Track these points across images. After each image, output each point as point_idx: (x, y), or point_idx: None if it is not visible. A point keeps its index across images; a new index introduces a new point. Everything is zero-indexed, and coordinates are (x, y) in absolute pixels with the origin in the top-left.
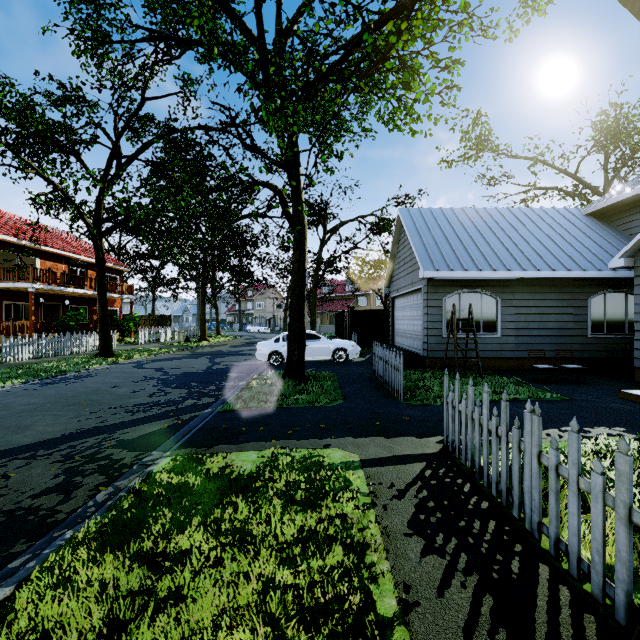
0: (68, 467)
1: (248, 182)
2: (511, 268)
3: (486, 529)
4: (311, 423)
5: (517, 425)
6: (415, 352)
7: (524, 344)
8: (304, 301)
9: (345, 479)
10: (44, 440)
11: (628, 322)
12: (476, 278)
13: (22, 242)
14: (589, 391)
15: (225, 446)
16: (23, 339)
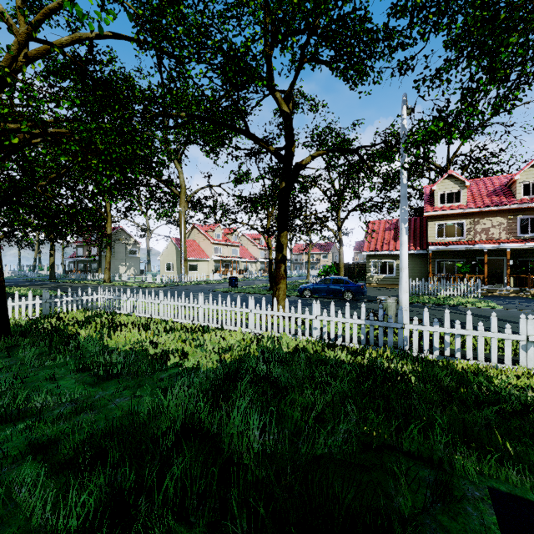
0: None
1: None
2: None
3: None
4: None
5: None
6: None
7: None
8: None
9: None
10: None
11: None
12: None
13: None
14: None
15: None
16: None
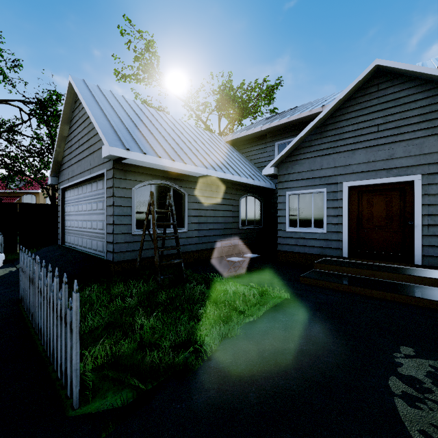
0: None
1: None
2: (198, 164)
3: None
4: None
5: None
6: (94, 254)
7: (204, 237)
8: None
9: None
10: None
11: (256, 217)
12: (167, 170)
13: None
14: (277, 279)
15: None
16: None
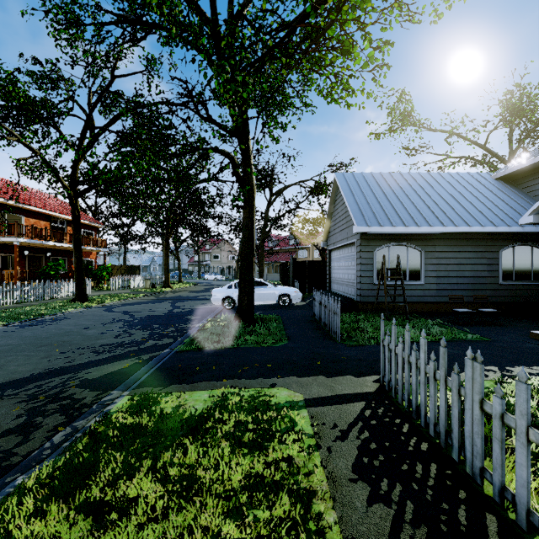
0: (31, 407)
1: (204, 148)
2: (433, 224)
3: (428, 473)
4: (259, 363)
5: (457, 371)
6: (349, 297)
7: (444, 290)
8: (253, 253)
9: (290, 419)
10: (13, 380)
11: (534, 271)
12: (403, 233)
13: (8, 202)
14: (504, 332)
15: (179, 385)
16: (8, 286)
